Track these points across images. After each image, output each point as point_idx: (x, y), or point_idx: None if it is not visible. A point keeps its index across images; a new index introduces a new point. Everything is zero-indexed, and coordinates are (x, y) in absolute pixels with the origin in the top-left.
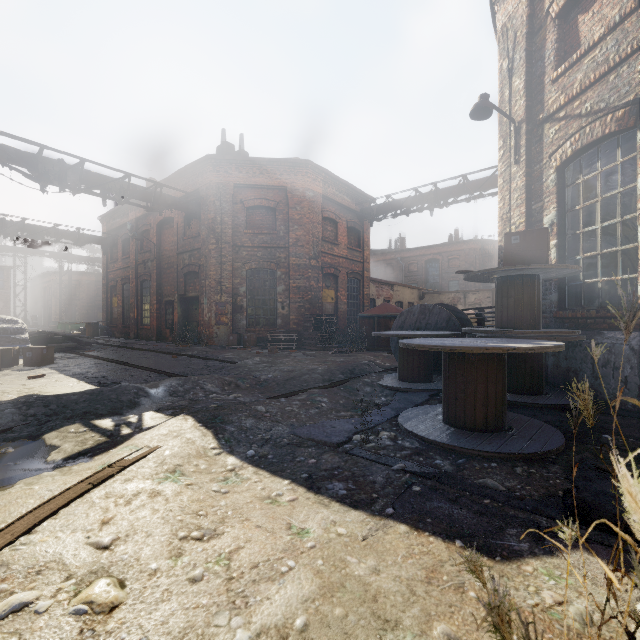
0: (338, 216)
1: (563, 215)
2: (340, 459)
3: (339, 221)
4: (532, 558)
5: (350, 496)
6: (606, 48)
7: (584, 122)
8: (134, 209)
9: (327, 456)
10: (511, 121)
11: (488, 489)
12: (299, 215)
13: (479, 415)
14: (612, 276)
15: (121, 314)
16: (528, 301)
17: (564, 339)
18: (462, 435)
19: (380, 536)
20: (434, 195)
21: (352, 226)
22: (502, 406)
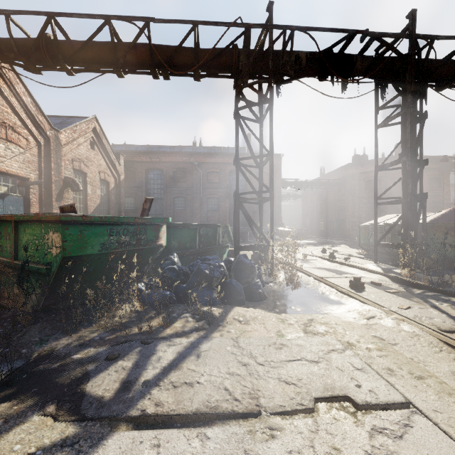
0: None
1: None
2: None
3: None
4: None
5: None
6: None
7: None
8: None
9: None
10: None
11: None
12: (392, 181)
13: None
14: None
15: (310, 226)
16: None
17: None
18: None
19: None
20: None
21: (432, 177)
22: None
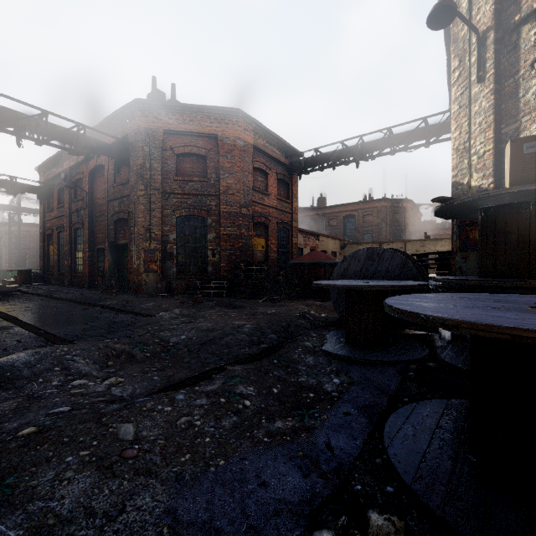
0: (268, 167)
1: None
2: None
3: (269, 172)
4: None
5: None
6: None
7: None
8: (68, 158)
9: None
10: (474, 31)
11: None
12: (230, 163)
13: None
14: None
15: (57, 262)
16: None
17: None
18: None
19: None
20: (360, 148)
21: (282, 178)
22: None
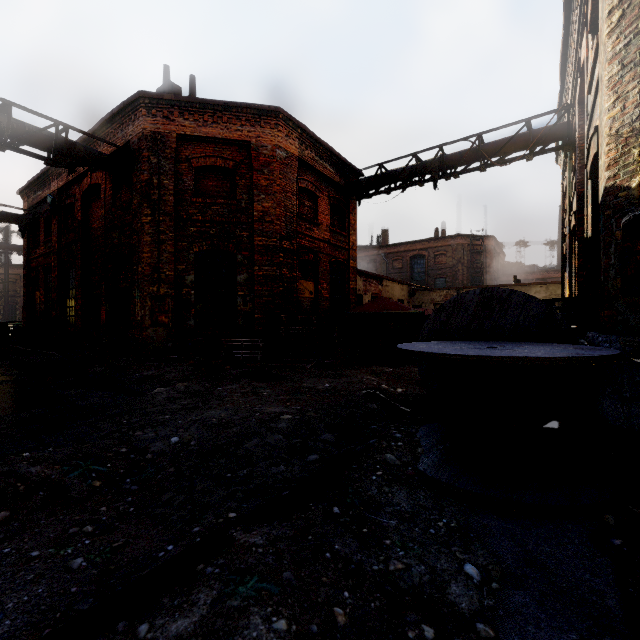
0: (318, 188)
1: None
2: None
3: (320, 195)
4: None
5: None
6: None
7: None
8: (56, 177)
9: None
10: None
11: None
12: (267, 180)
13: None
14: None
15: (43, 312)
16: None
17: None
18: None
19: None
20: (439, 162)
21: (336, 203)
22: None
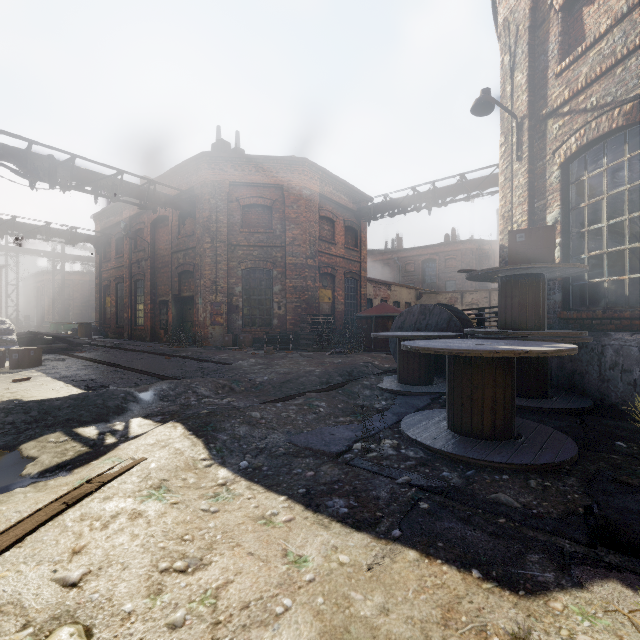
0: (335, 215)
1: (567, 213)
2: (340, 471)
3: (336, 220)
4: (560, 592)
5: (352, 515)
6: (613, 40)
7: (590, 117)
8: (128, 207)
9: (326, 467)
10: (513, 117)
11: (502, 506)
12: (296, 214)
13: (487, 422)
14: (619, 275)
15: (114, 314)
16: (533, 301)
17: (571, 341)
18: (469, 443)
19: (387, 565)
20: (432, 194)
21: (349, 225)
22: (511, 412)
